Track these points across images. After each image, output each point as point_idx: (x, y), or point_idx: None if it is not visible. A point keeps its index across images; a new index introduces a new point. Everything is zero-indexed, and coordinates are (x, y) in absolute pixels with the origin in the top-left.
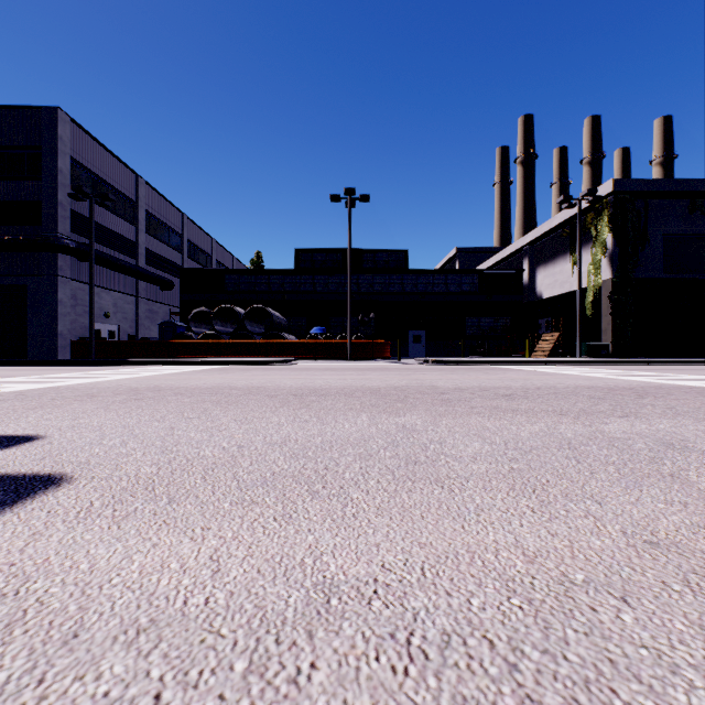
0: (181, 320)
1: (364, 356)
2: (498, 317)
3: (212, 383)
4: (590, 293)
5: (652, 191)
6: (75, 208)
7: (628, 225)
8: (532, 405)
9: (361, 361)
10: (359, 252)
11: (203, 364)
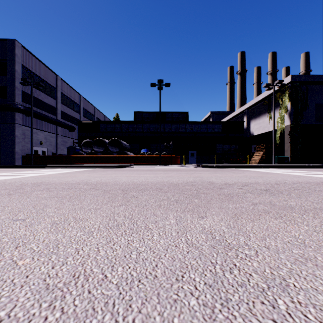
0: (78, 145)
1: (167, 163)
2: (232, 144)
3: (77, 180)
4: (278, 132)
5: (310, 81)
6: (24, 90)
7: (298, 98)
8: (297, 202)
9: (166, 166)
10: (165, 113)
11: (85, 167)
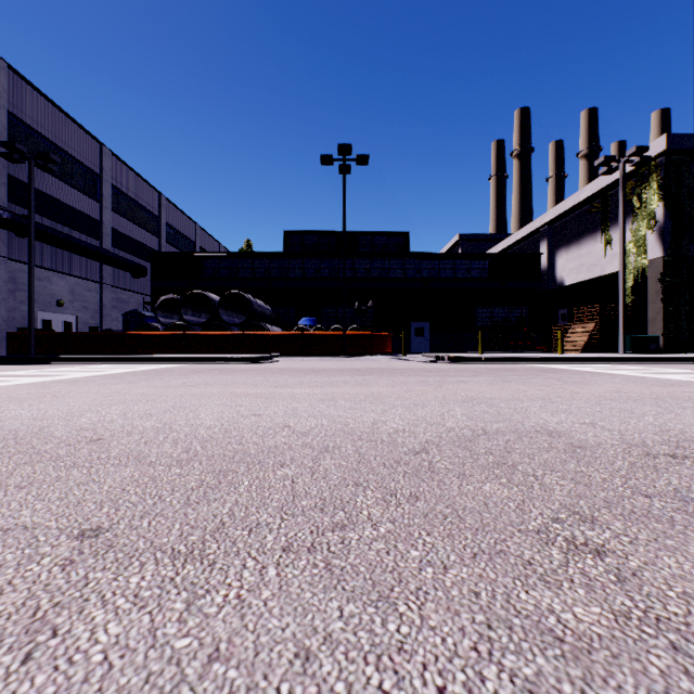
0: (153, 310)
1: (361, 351)
2: (512, 307)
3: (23, 418)
4: (630, 276)
5: None
6: (15, 174)
7: (684, 191)
8: None
9: (358, 358)
10: (355, 235)
11: (153, 361)
